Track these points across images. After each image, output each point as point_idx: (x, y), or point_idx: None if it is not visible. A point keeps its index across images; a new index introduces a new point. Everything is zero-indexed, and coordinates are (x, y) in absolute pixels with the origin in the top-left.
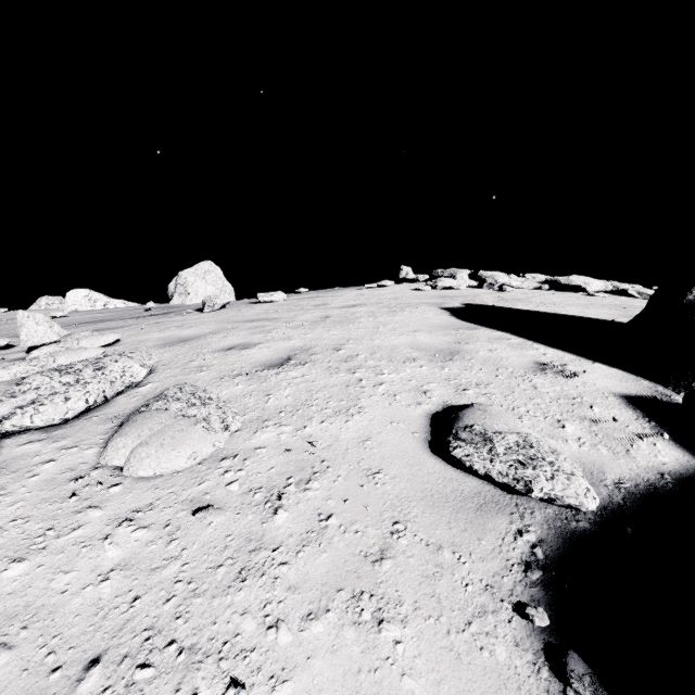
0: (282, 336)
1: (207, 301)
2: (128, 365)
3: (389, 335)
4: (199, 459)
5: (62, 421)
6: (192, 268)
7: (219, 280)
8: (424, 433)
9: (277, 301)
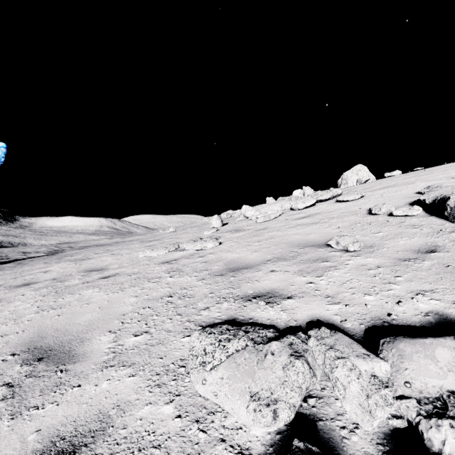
0: (387, 183)
1: (358, 180)
2: (337, 190)
3: (440, 175)
4: (355, 198)
5: (326, 199)
6: (350, 170)
7: (366, 174)
8: (417, 191)
9: (395, 175)
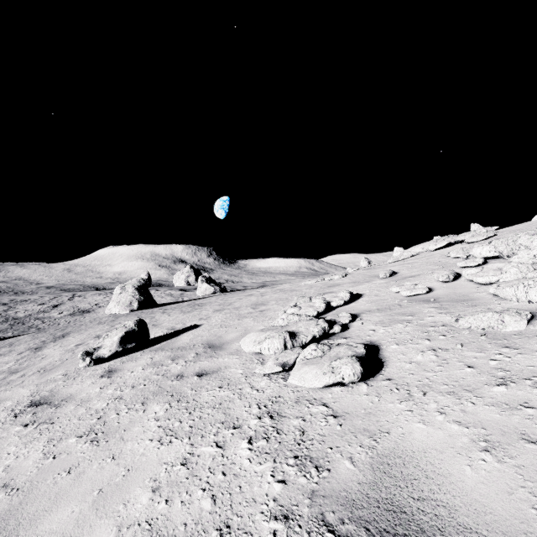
0: None
1: None
2: (481, 230)
3: None
4: (478, 240)
5: (464, 240)
6: None
7: None
8: None
9: None
